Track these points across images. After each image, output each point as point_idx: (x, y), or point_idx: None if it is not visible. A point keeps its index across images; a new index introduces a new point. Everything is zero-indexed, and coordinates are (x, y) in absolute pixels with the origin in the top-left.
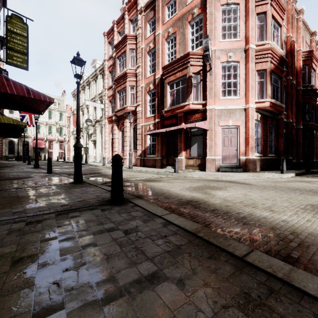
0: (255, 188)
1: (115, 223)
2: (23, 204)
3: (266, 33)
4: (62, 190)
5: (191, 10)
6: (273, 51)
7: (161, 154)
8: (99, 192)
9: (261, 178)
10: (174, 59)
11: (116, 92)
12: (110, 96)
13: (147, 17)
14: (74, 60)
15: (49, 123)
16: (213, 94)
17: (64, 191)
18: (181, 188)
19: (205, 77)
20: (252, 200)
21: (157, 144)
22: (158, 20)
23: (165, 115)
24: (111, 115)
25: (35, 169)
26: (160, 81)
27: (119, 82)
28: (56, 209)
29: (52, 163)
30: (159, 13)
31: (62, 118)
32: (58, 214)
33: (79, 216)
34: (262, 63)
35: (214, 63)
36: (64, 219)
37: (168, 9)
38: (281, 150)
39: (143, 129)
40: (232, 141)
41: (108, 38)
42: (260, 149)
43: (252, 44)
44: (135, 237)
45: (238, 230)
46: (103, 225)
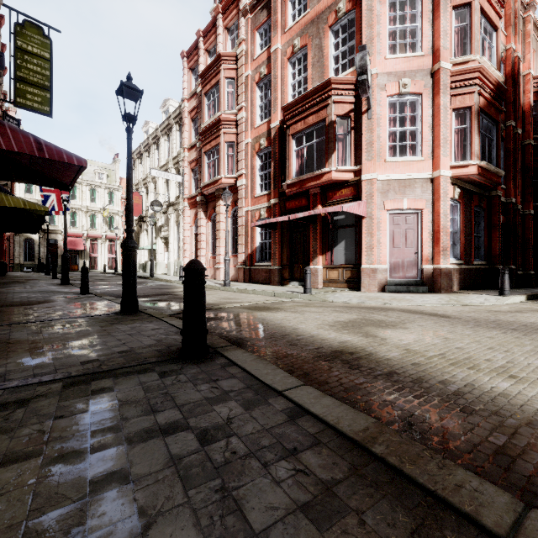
0: (460, 325)
1: (182, 409)
2: (9, 359)
3: (471, 42)
4: (96, 328)
5: (334, 5)
6: (483, 74)
7: (280, 261)
8: (163, 332)
9: (464, 304)
10: (304, 93)
11: (202, 153)
12: (193, 161)
13: (256, 22)
14: (122, 88)
15: (91, 210)
16: (375, 153)
17: (99, 329)
18: (319, 323)
19: (360, 122)
20: (464, 352)
21: (273, 243)
22: (275, 26)
23: (288, 191)
24: (194, 194)
25: (62, 286)
26: (278, 133)
27: (208, 136)
28: (69, 371)
29: (95, 276)
30: (277, 13)
31: (114, 199)
32: (69, 383)
33: (109, 390)
34: (463, 96)
35: (375, 98)
36: (77, 398)
37: (292, 5)
38: (497, 253)
39: (249, 217)
40: (408, 238)
41: (188, 61)
42: (459, 251)
43: (445, 62)
44: (223, 454)
45: (456, 428)
46: (156, 414)
